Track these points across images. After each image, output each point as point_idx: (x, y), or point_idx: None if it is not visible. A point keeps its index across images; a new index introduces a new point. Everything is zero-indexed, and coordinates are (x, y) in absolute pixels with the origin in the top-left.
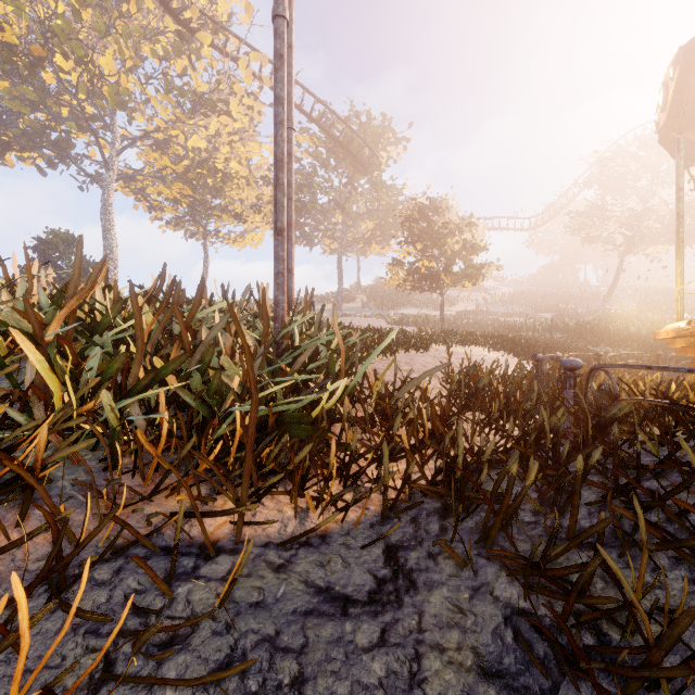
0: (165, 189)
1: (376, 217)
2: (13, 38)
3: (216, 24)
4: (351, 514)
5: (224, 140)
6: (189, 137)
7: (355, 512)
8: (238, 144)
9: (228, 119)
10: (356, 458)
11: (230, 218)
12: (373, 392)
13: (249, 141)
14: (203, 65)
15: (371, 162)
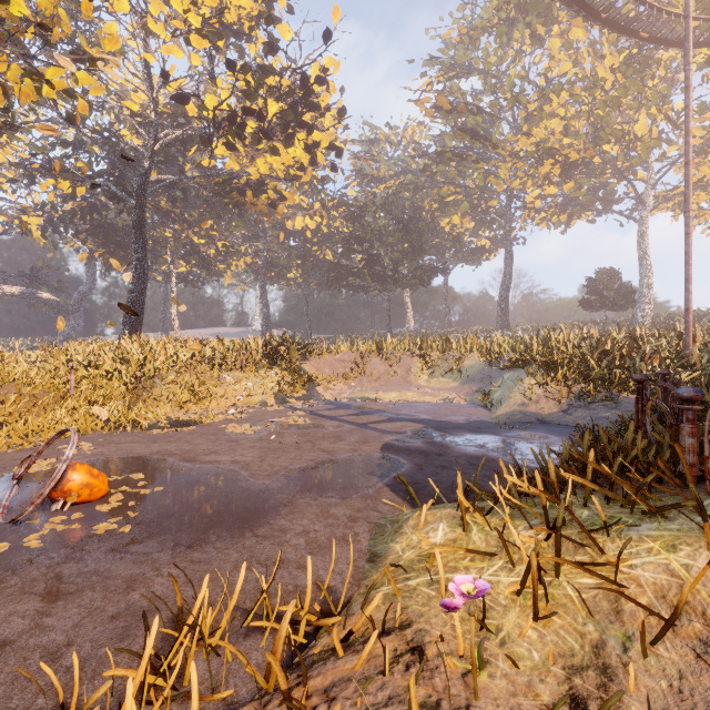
0: (703, 198)
1: None
2: (575, 156)
3: None
4: None
5: None
6: None
7: None
8: None
9: None
10: None
11: None
12: None
13: None
14: None
15: None
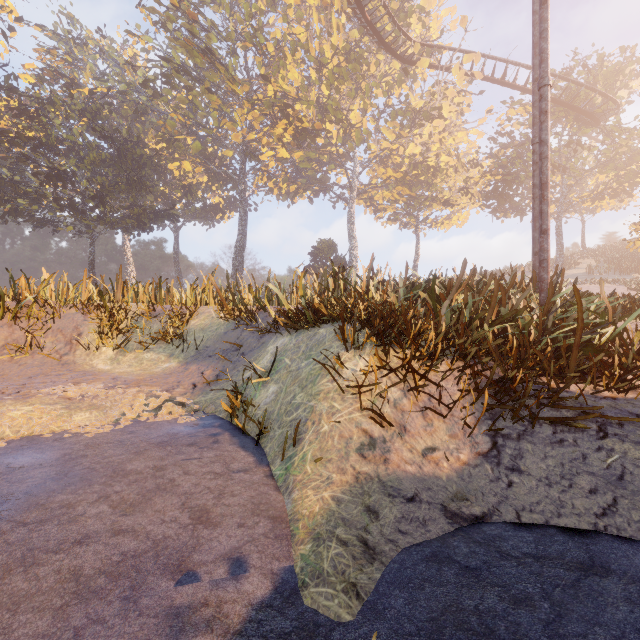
0: (388, 194)
1: (611, 169)
2: (306, 124)
3: (432, 47)
4: (629, 396)
5: (435, 140)
6: (406, 147)
7: (632, 395)
8: (446, 139)
9: (440, 121)
10: (630, 370)
11: (439, 205)
12: (634, 340)
13: (455, 132)
14: (419, 85)
15: (604, 108)
